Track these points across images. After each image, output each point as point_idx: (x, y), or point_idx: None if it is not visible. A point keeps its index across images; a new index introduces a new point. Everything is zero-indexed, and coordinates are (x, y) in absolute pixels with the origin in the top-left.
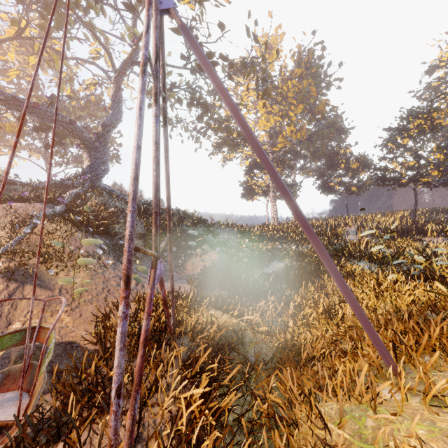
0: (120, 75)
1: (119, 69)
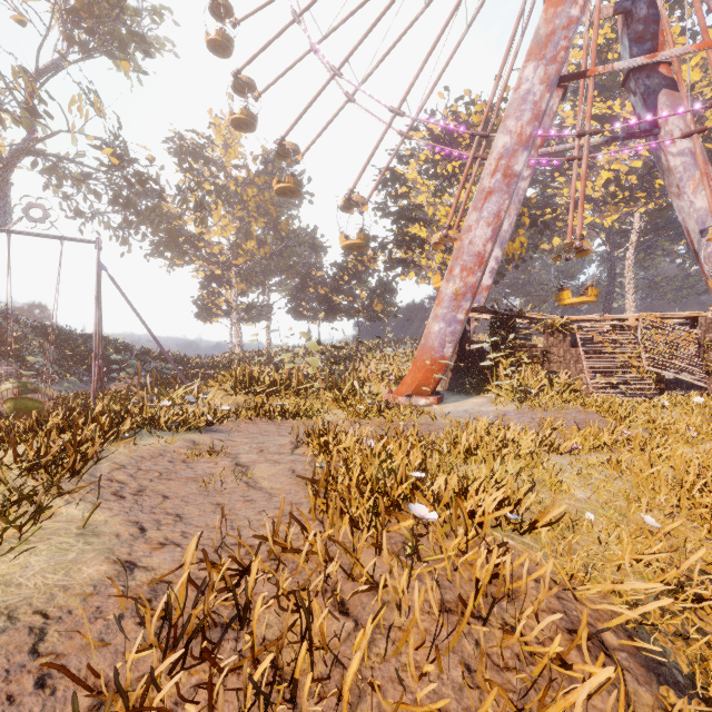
0: (9, 165)
1: (8, 158)
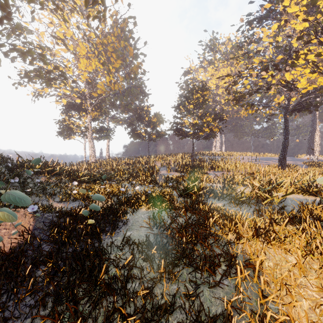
0: None
1: None
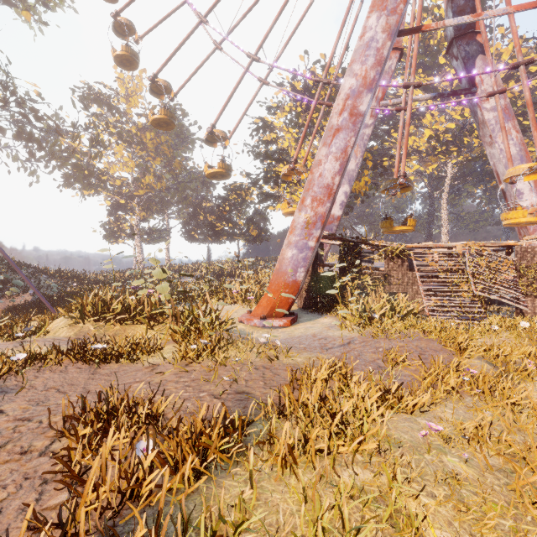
0: None
1: None
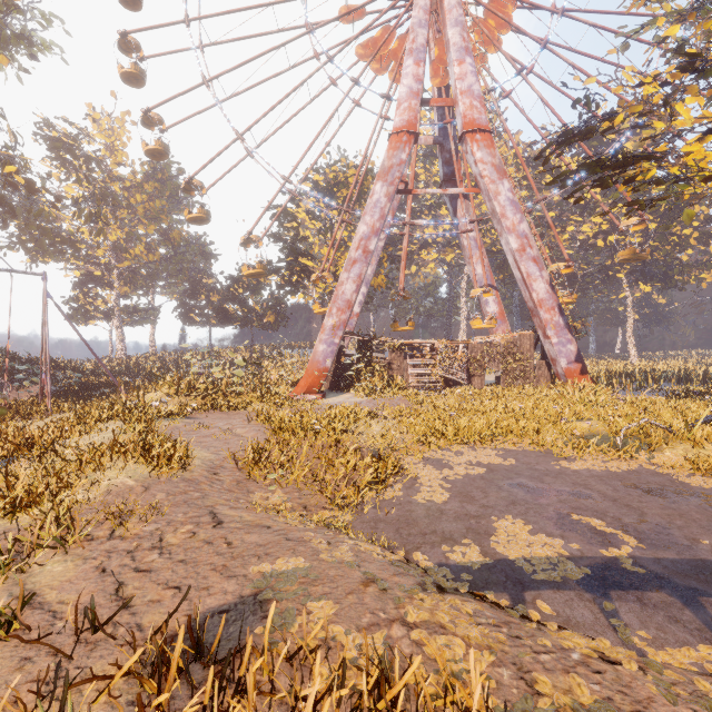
0: None
1: None
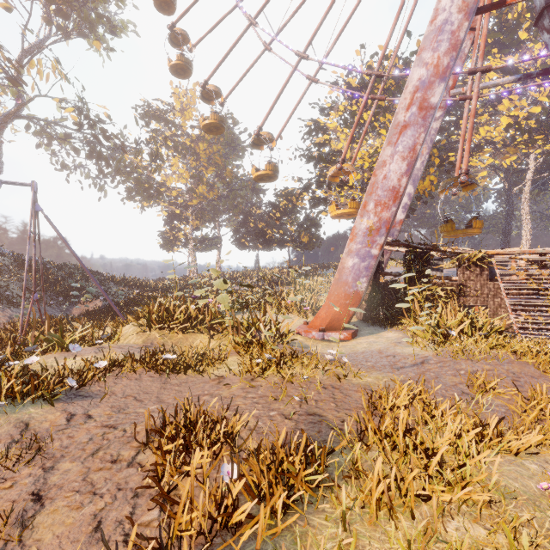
0: None
1: None
